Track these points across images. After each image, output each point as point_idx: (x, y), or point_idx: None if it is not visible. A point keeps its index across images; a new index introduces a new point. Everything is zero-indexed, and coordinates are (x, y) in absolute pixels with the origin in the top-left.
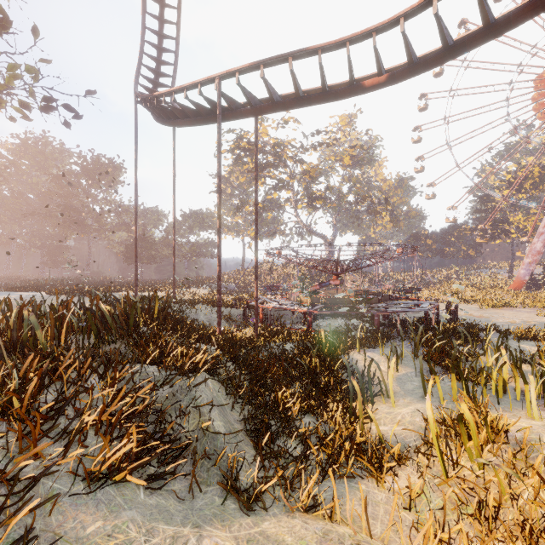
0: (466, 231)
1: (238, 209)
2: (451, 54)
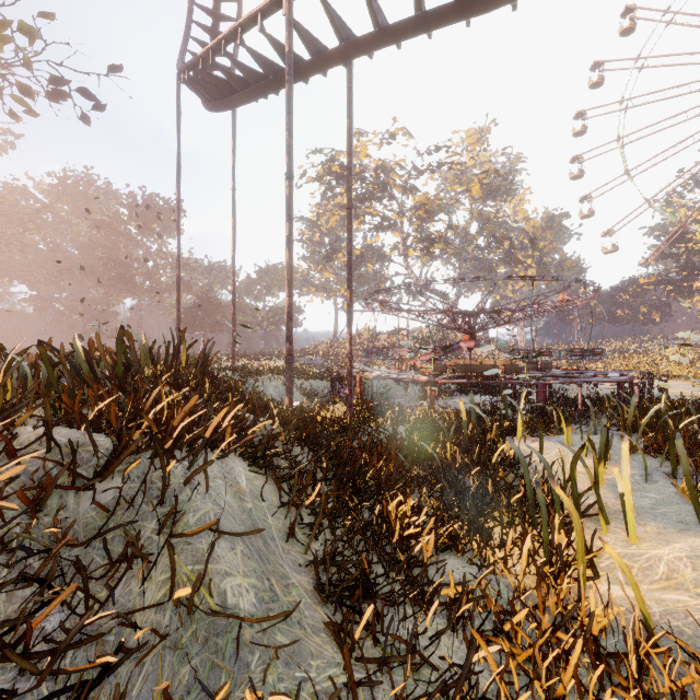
0: (648, 284)
1: (328, 258)
2: None
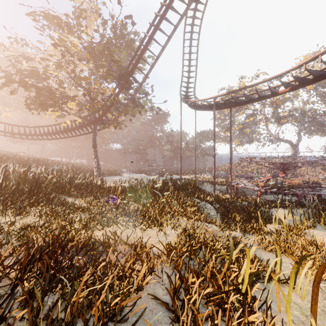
0: None
1: (227, 130)
2: (319, 79)
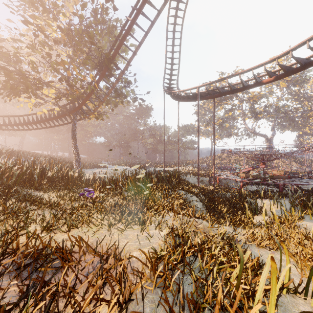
0: None
1: (208, 124)
2: (304, 67)
